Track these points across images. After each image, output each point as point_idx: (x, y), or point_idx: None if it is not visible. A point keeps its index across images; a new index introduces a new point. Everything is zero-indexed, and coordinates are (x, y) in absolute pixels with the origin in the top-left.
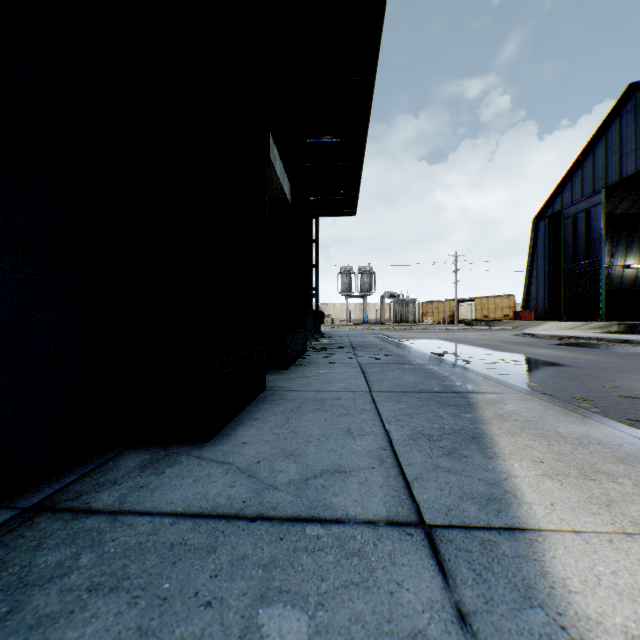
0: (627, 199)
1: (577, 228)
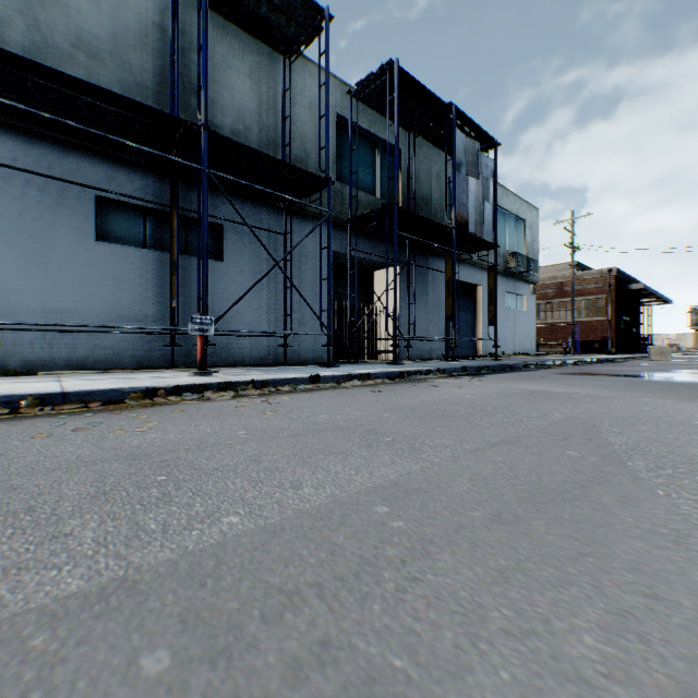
0: None
1: None
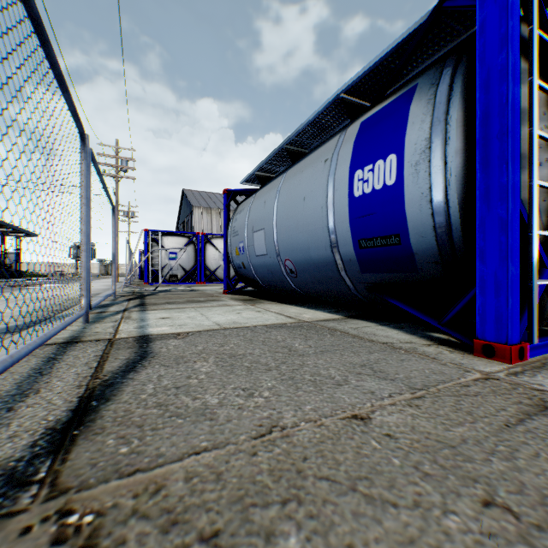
0: None
1: None
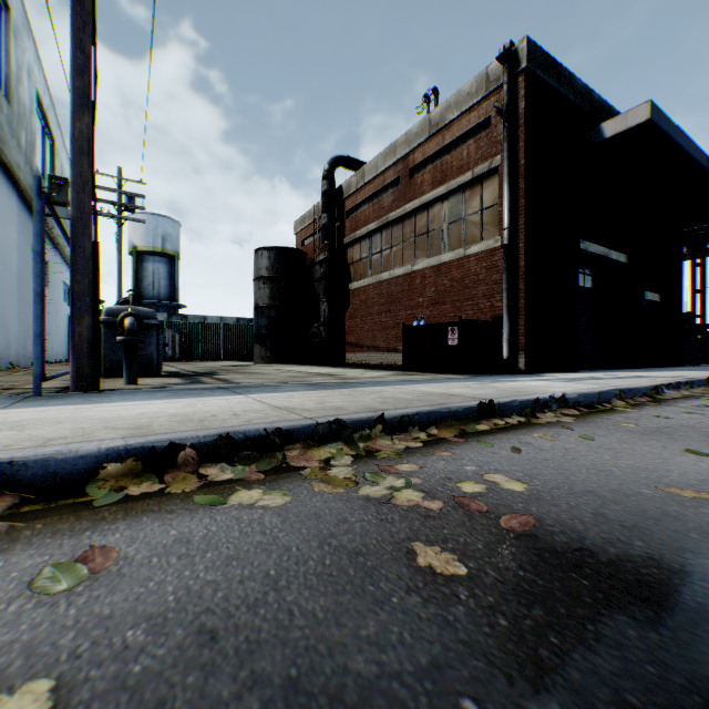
0: None
1: None
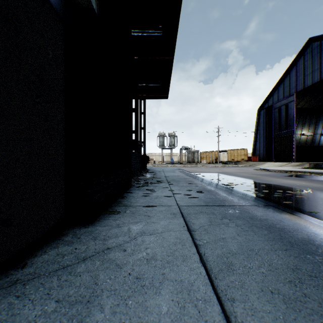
0: (303, 100)
1: (281, 114)
